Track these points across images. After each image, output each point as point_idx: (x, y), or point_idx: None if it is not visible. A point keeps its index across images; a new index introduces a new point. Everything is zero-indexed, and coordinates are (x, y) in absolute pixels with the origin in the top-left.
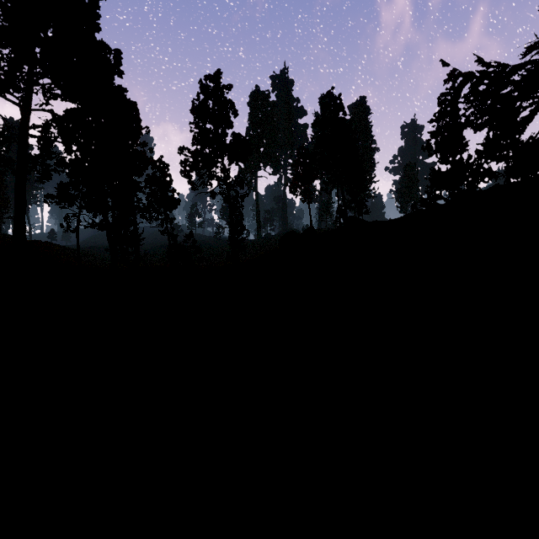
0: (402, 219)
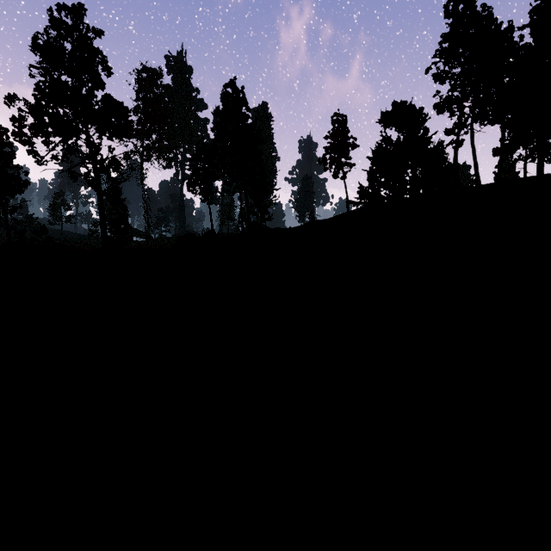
0: (303, 227)
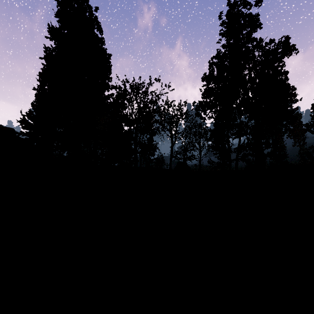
0: None
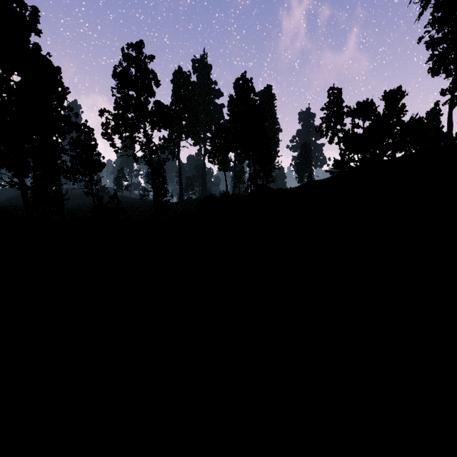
0: (301, 187)
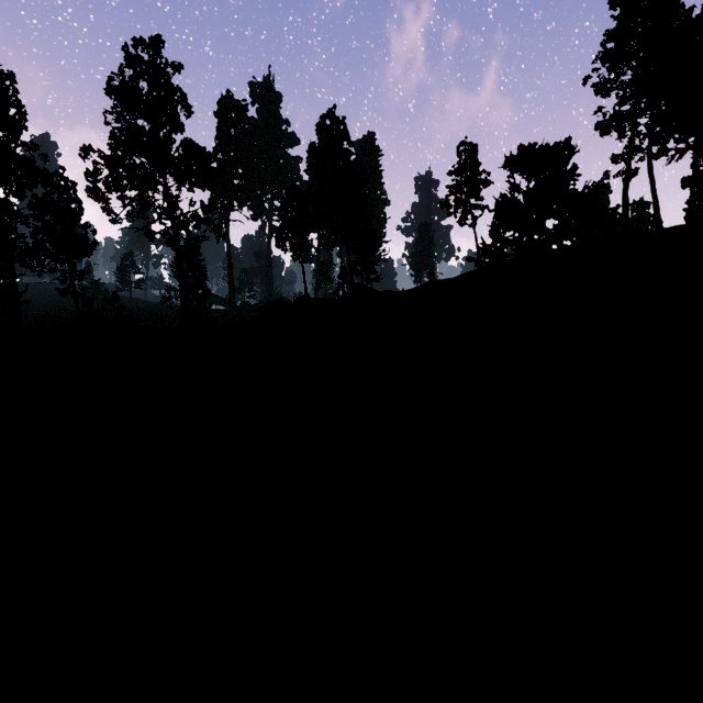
0: (419, 289)
